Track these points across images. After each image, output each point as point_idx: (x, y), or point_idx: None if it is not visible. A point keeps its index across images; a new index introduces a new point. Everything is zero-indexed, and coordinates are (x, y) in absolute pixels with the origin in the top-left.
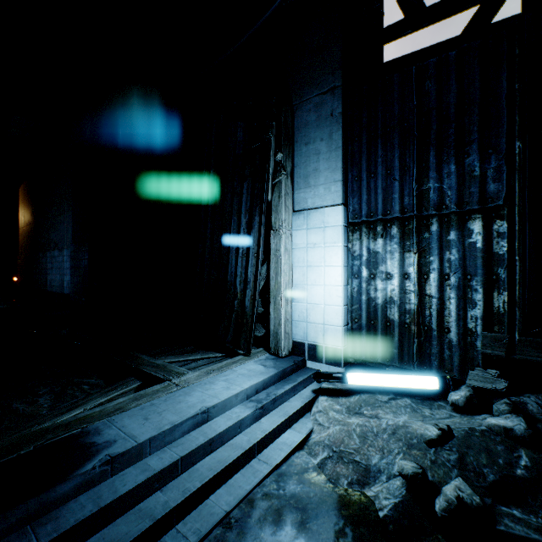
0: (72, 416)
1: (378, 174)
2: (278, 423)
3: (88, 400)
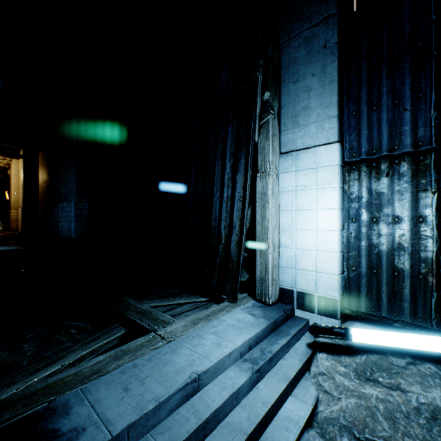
0: (47, 374)
1: (383, 105)
2: (279, 391)
3: (69, 352)
